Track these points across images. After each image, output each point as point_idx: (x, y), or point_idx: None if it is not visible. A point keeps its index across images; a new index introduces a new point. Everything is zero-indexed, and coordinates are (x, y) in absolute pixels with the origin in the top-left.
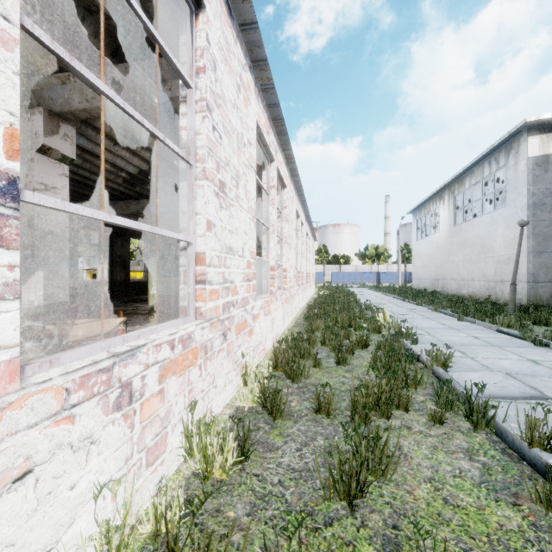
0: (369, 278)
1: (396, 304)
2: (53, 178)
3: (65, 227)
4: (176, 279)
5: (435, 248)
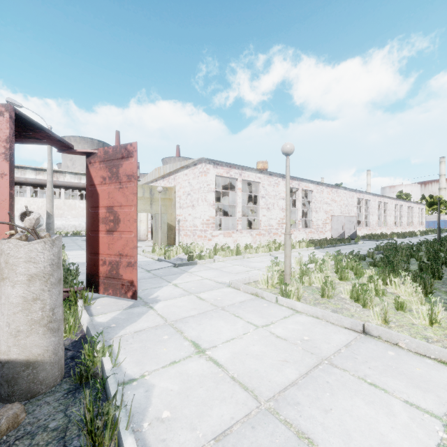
0: None
1: None
2: None
3: None
4: (365, 224)
5: None
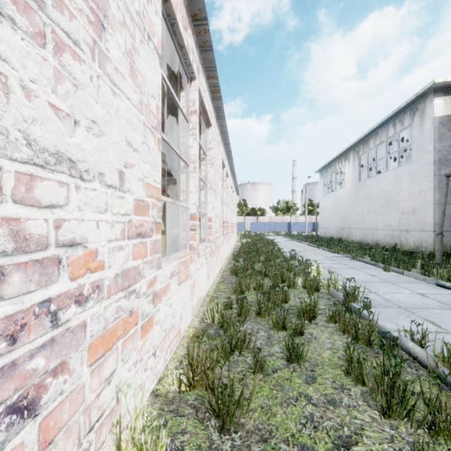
0: (281, 227)
1: (313, 252)
2: None
3: None
4: None
5: (341, 202)
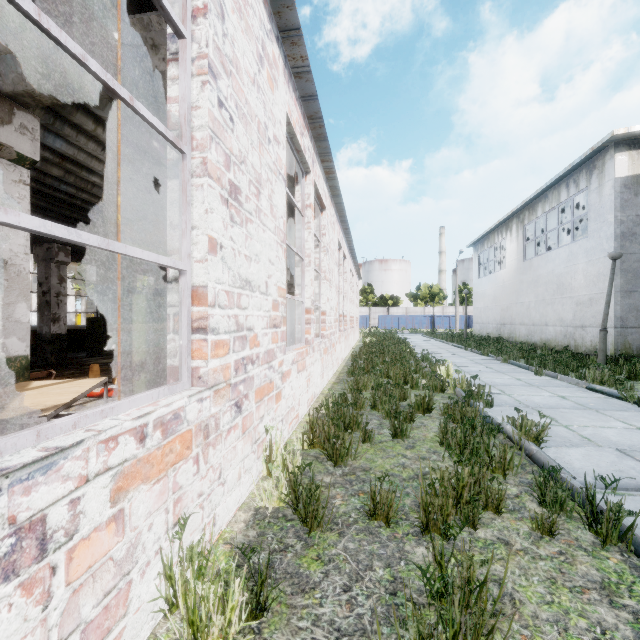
0: (422, 322)
1: (457, 354)
2: (5, 186)
3: (25, 253)
4: None
5: (501, 288)
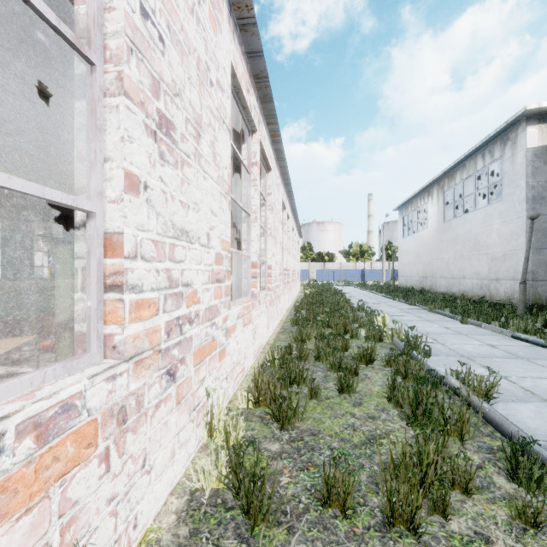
0: (354, 275)
1: (387, 304)
2: None
3: None
4: None
5: (423, 245)
